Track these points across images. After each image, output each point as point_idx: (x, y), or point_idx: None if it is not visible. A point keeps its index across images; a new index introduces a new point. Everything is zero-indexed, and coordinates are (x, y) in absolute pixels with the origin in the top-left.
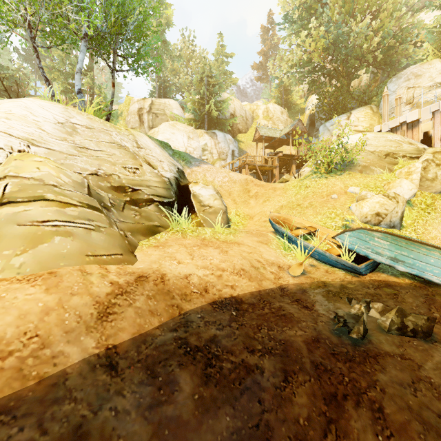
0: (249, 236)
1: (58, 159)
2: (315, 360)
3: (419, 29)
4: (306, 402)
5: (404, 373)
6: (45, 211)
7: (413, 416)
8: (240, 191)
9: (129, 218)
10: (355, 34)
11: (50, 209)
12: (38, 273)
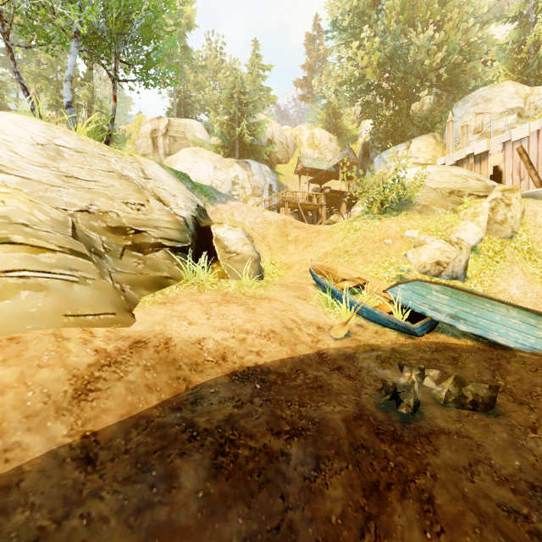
0: (284, 289)
1: (36, 191)
2: (355, 441)
3: (490, 45)
4: (341, 495)
5: (461, 454)
6: (10, 258)
7: (468, 506)
8: (276, 235)
9: (129, 268)
10: (415, 47)
11: (17, 256)
12: None
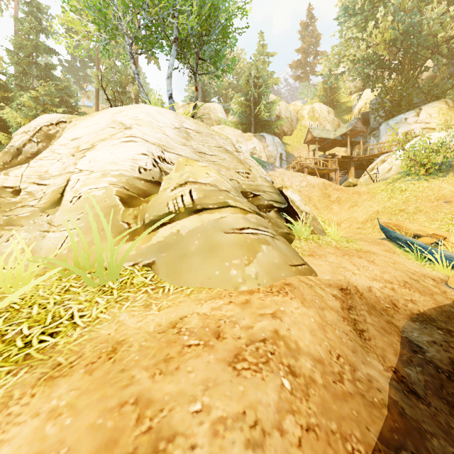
0: (369, 244)
1: None
2: None
3: None
4: None
5: None
6: (237, 218)
7: None
8: (319, 196)
9: None
10: (430, 21)
11: (239, 216)
12: (275, 285)
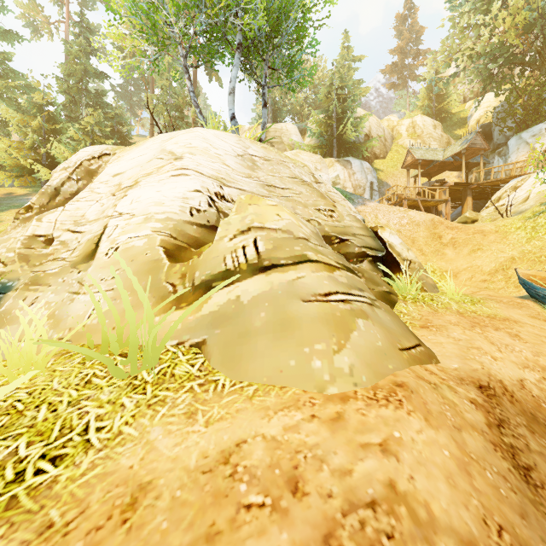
0: (506, 306)
1: None
2: None
3: None
4: None
5: None
6: (320, 279)
7: None
8: (426, 238)
9: None
10: None
11: (322, 275)
12: (381, 385)
